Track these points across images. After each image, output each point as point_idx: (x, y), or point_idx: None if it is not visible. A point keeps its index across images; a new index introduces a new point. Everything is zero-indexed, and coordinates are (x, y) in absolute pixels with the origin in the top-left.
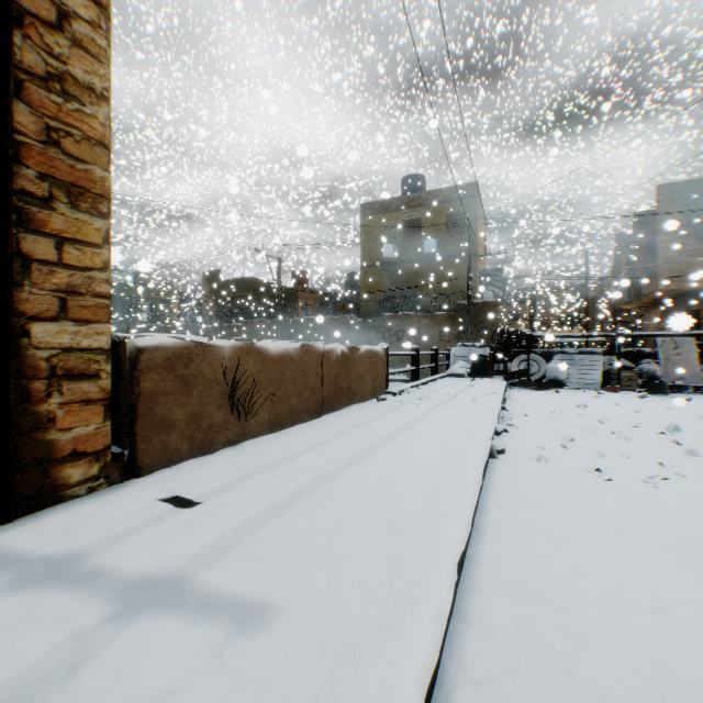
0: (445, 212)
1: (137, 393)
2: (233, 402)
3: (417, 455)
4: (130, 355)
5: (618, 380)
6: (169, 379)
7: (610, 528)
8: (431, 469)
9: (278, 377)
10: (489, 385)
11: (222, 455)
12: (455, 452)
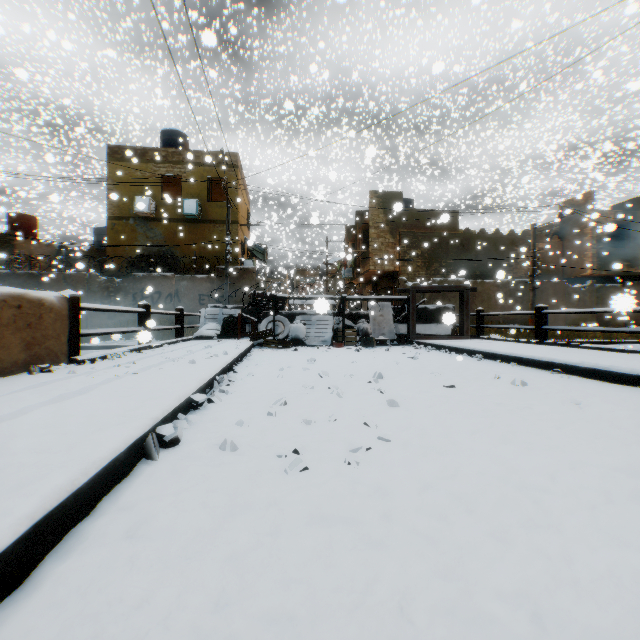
0: (207, 175)
1: None
2: None
3: None
4: None
5: (344, 337)
6: None
7: None
8: None
9: None
10: (232, 345)
11: None
12: None
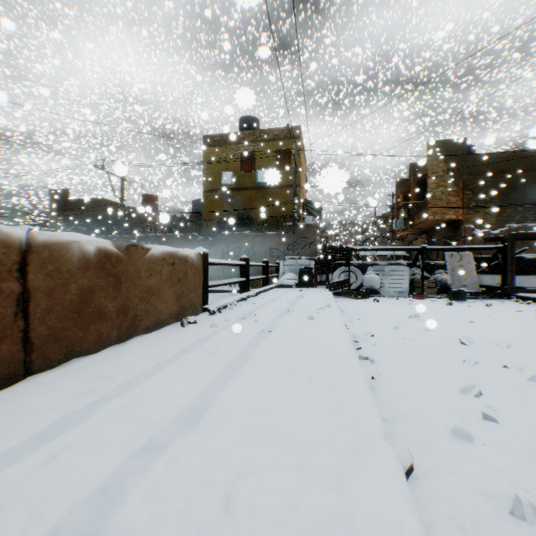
0: (275, 149)
1: None
2: None
3: None
4: None
5: (423, 288)
6: None
7: None
8: None
9: None
10: (317, 295)
11: None
12: None
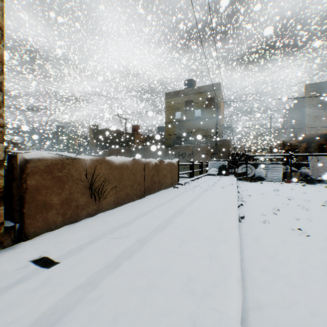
0: (205, 97)
1: (25, 188)
2: (91, 191)
3: (198, 222)
4: (20, 164)
5: (291, 177)
6: (49, 179)
7: (323, 273)
8: (208, 233)
9: (119, 176)
10: (228, 179)
11: (83, 223)
12: (219, 220)
